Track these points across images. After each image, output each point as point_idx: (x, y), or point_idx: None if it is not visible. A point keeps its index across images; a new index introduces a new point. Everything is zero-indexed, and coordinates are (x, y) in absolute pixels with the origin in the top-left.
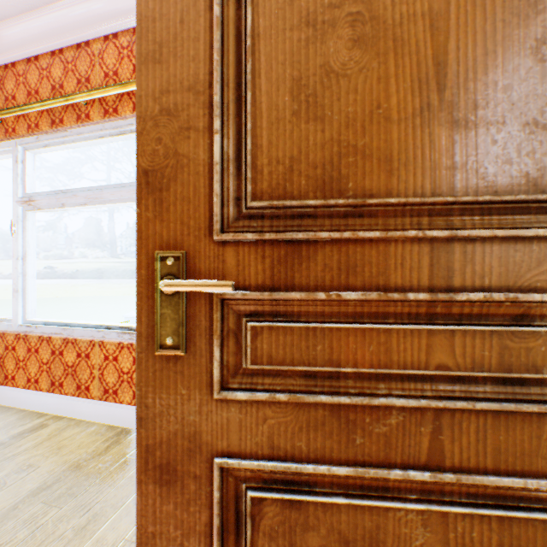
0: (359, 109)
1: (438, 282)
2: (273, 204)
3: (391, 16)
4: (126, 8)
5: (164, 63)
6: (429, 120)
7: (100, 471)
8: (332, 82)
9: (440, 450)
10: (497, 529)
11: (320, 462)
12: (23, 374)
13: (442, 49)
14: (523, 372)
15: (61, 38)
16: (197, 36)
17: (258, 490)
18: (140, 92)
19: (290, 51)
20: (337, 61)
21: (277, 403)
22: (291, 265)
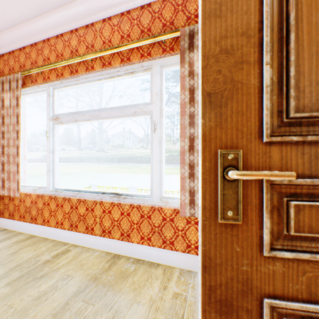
0: None
1: None
2: (313, 115)
3: None
4: (117, 1)
5: (222, 17)
6: None
7: (110, 281)
8: None
9: None
10: None
11: None
12: (54, 219)
13: None
14: None
15: (77, 22)
16: None
17: None
18: (204, 38)
19: None
20: None
21: (313, 261)
22: None
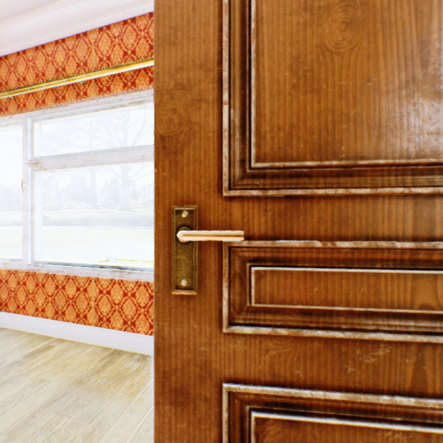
0: (351, 83)
1: (420, 232)
2: (275, 165)
3: (379, 1)
4: (117, 5)
5: (178, 45)
6: (413, 91)
7: (99, 385)
8: (326, 59)
9: (423, 379)
10: None
11: (316, 388)
12: (32, 304)
13: (425, 29)
14: None
15: (63, 30)
16: (207, 21)
17: (260, 411)
18: (157, 70)
19: (289, 33)
20: (331, 41)
21: (277, 337)
22: (289, 217)
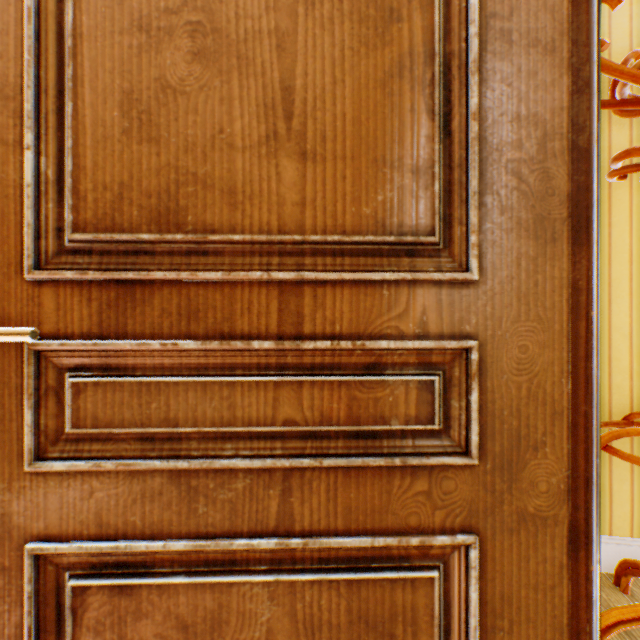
0: (200, 133)
1: (288, 329)
2: (100, 237)
3: (235, 31)
4: None
5: None
6: (277, 149)
7: None
8: (169, 99)
9: (291, 514)
10: (347, 594)
11: (159, 538)
12: None
13: (290, 73)
14: (372, 424)
15: None
16: (7, 28)
17: (85, 577)
18: None
19: (120, 58)
20: (175, 76)
21: (107, 473)
22: (123, 309)
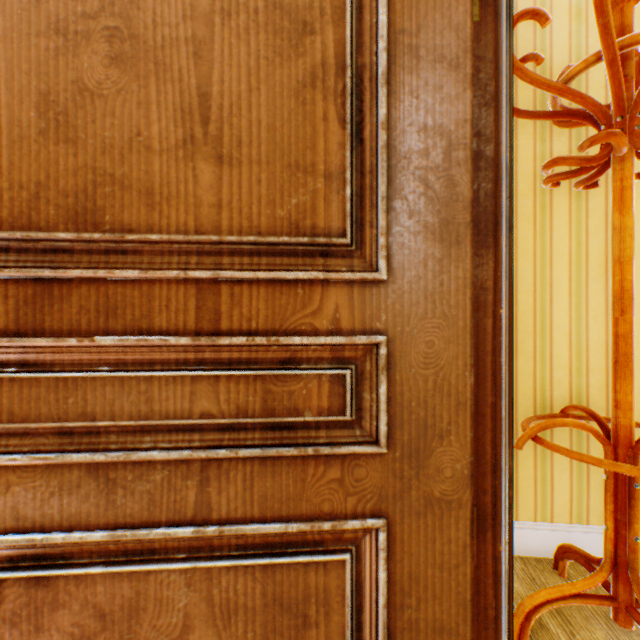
0: (118, 135)
1: (206, 325)
2: (17, 236)
3: (153, 37)
4: None
5: None
6: (194, 153)
7: None
8: (87, 101)
9: (208, 503)
10: (262, 578)
11: (77, 530)
12: None
13: (207, 79)
14: (287, 416)
15: None
16: None
17: (2, 570)
18: None
19: (37, 60)
20: (93, 79)
21: (24, 467)
22: (41, 306)
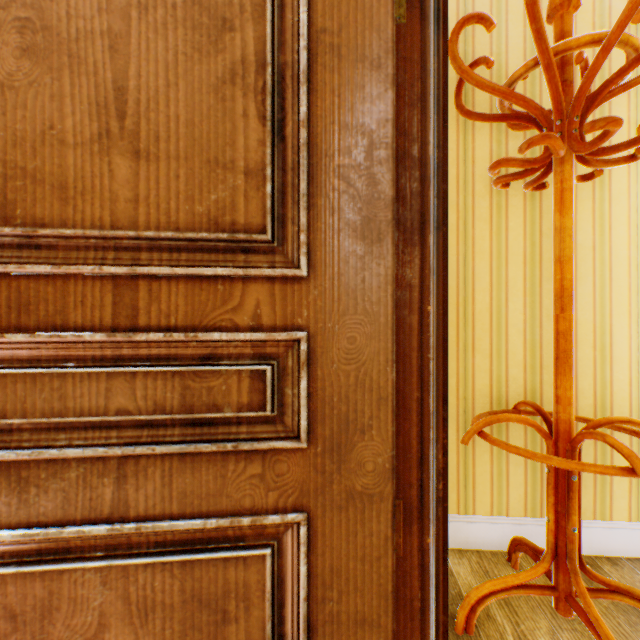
0: (30, 128)
1: (123, 321)
2: None
3: (67, 29)
4: None
5: None
6: (110, 147)
7: None
8: None
9: (126, 500)
10: (181, 574)
11: None
12: None
13: (124, 73)
14: (206, 412)
15: None
16: None
17: None
18: None
19: None
20: (3, 70)
21: None
22: None
